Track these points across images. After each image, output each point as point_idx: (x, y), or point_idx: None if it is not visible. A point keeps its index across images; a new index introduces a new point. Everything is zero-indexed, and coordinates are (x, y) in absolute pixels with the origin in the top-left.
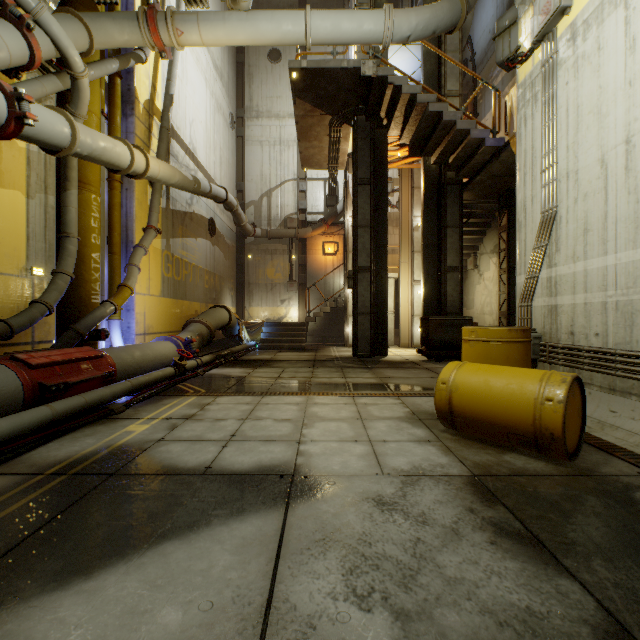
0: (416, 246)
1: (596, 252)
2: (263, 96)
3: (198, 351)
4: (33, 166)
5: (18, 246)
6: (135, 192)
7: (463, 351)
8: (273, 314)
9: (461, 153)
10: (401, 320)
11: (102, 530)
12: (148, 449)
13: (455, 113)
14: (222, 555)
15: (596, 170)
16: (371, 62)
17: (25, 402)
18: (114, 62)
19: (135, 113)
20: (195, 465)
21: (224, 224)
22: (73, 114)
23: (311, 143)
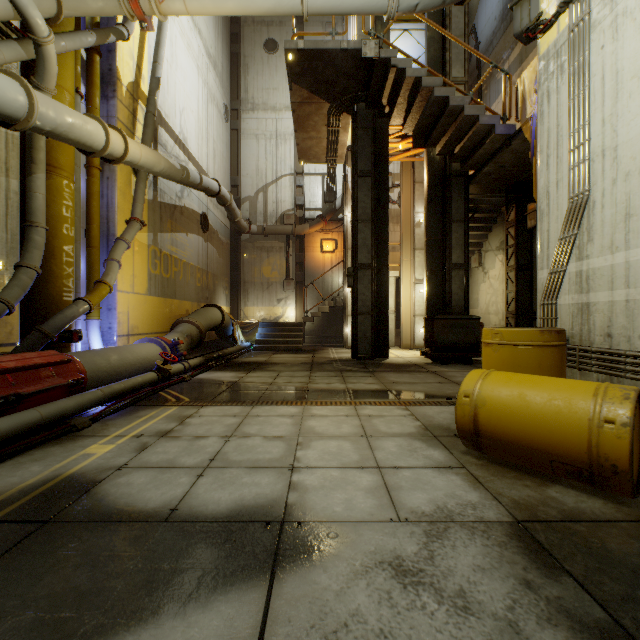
0: (418, 243)
1: None
2: (259, 88)
3: (186, 354)
4: None
5: None
6: (117, 181)
7: (484, 356)
8: (269, 314)
9: (468, 142)
10: (402, 320)
11: None
12: (104, 481)
13: (463, 98)
14: None
15: None
16: (373, 43)
17: None
18: (90, 35)
19: (117, 95)
20: (158, 506)
21: (218, 220)
22: (39, 87)
23: (308, 134)
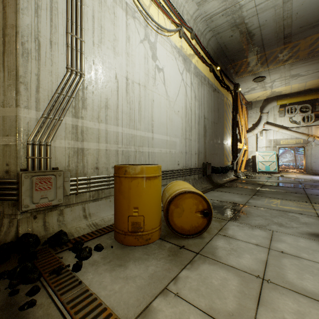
0: None
1: (113, 122)
2: None
3: None
4: None
5: None
6: None
7: (153, 187)
8: None
9: None
10: None
11: None
12: None
13: None
14: None
15: (113, 78)
16: None
17: None
18: None
19: None
20: None
21: None
22: None
23: None
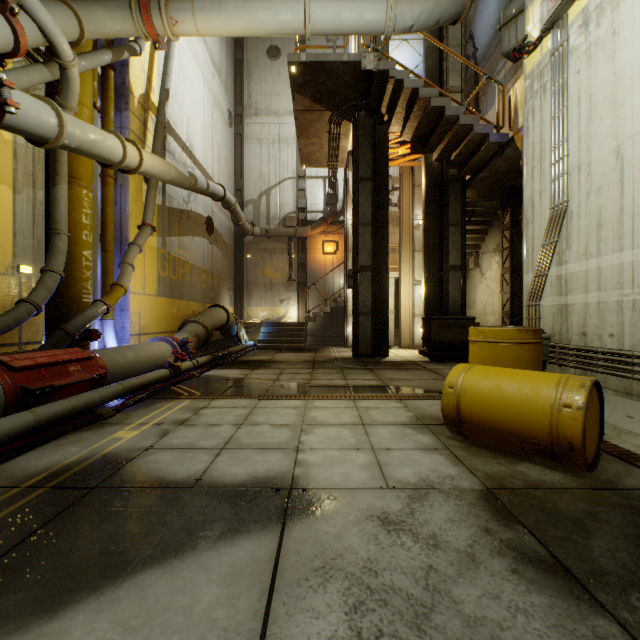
0: (417, 245)
1: (611, 248)
2: (262, 93)
3: (194, 352)
4: (20, 159)
5: (4, 243)
6: (129, 188)
7: (470, 353)
8: (272, 314)
9: (464, 149)
10: (402, 320)
11: (75, 556)
12: (135, 458)
13: (458, 108)
14: (208, 587)
15: (611, 162)
16: (372, 56)
17: (6, 407)
18: (107, 53)
19: (129, 107)
20: (184, 477)
21: (222, 223)
22: (63, 106)
23: (310, 140)
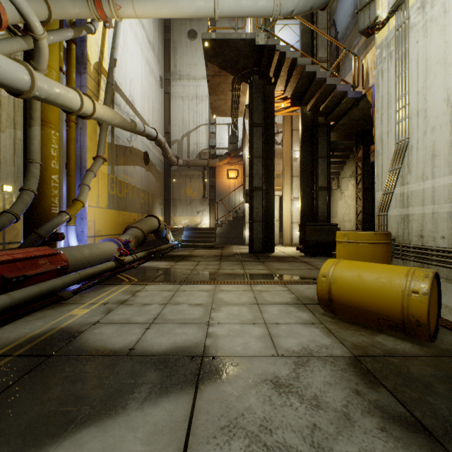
0: (295, 172)
1: (442, 172)
2: (184, 64)
3: (134, 249)
4: (4, 107)
5: None
6: (87, 130)
7: (337, 250)
8: (191, 222)
9: (329, 103)
10: (284, 226)
11: (28, 416)
12: (85, 331)
13: (325, 72)
14: (134, 445)
15: (442, 108)
16: (263, 34)
17: None
18: (69, 31)
19: (87, 71)
20: (121, 346)
21: (155, 156)
22: (36, 68)
23: (218, 96)
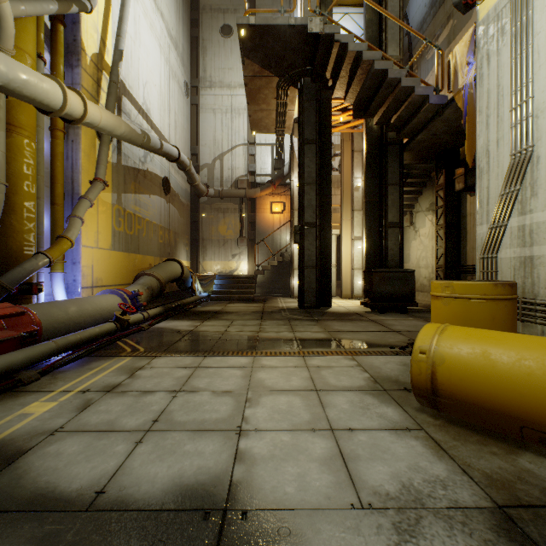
0: (356, 205)
1: None
2: (216, 68)
3: (145, 304)
4: None
5: None
6: (81, 144)
7: (433, 309)
8: (225, 267)
9: (404, 112)
10: (343, 273)
11: None
12: (31, 450)
13: (400, 71)
14: None
15: None
16: (318, 19)
17: None
18: (52, 2)
19: (81, 64)
20: (82, 486)
21: (179, 184)
22: None
23: (259, 106)
